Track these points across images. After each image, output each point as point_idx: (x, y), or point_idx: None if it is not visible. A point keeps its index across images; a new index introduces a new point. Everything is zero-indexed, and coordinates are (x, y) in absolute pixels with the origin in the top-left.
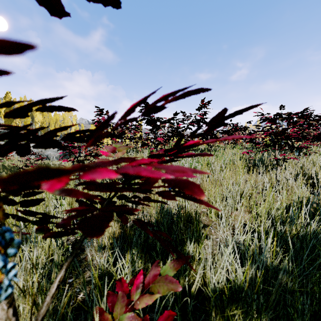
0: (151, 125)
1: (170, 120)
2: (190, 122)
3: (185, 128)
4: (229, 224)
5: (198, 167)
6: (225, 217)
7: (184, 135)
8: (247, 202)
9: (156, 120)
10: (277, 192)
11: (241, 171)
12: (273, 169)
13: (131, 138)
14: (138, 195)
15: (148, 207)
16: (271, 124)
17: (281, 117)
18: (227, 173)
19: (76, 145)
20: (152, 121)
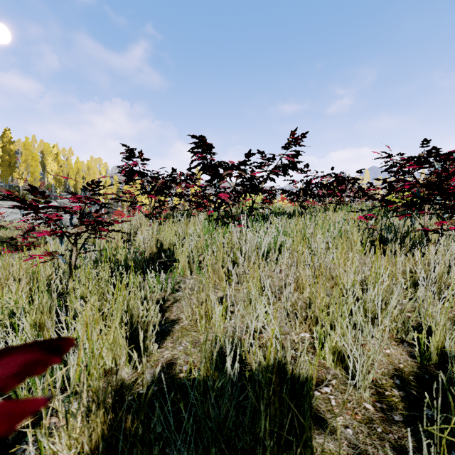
0: (209, 173)
1: (239, 165)
2: (273, 169)
3: (265, 178)
4: (369, 382)
5: (287, 243)
6: (353, 357)
7: (263, 190)
8: (391, 319)
9: (217, 166)
10: (437, 294)
11: (359, 249)
12: (422, 248)
13: (182, 195)
14: (179, 297)
15: (194, 329)
16: (418, 168)
17: (438, 156)
18: (338, 254)
19: (55, 206)
20: (211, 166)
